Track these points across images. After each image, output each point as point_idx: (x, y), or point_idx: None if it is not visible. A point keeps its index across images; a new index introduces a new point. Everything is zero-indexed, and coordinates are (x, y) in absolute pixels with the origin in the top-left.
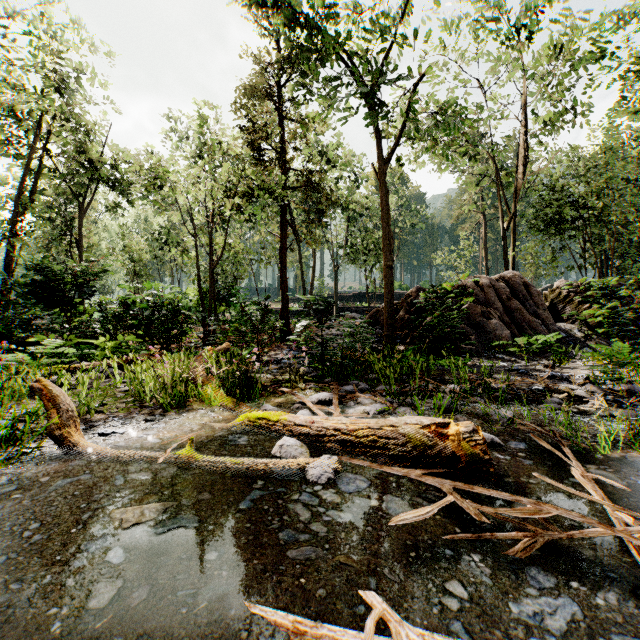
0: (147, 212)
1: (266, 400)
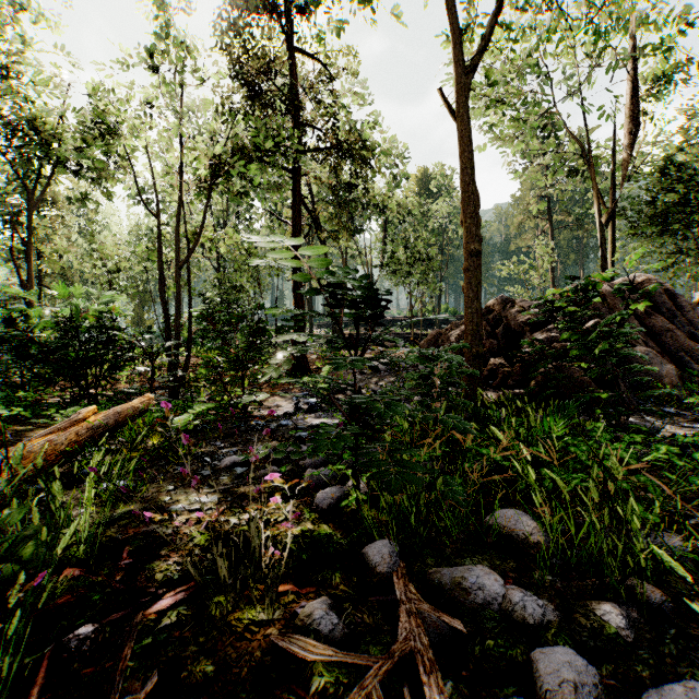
0: (149, 222)
1: None
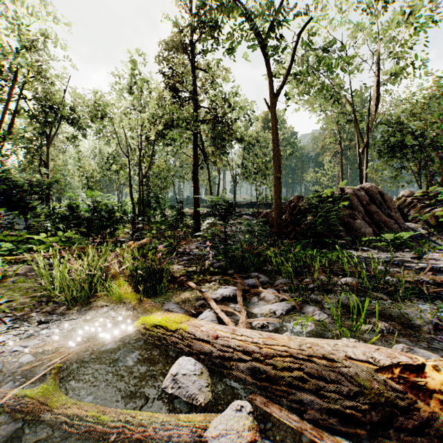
0: (101, 145)
1: (172, 294)
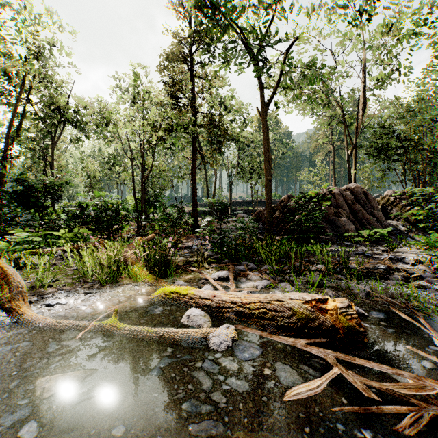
0: (100, 144)
1: (179, 277)
